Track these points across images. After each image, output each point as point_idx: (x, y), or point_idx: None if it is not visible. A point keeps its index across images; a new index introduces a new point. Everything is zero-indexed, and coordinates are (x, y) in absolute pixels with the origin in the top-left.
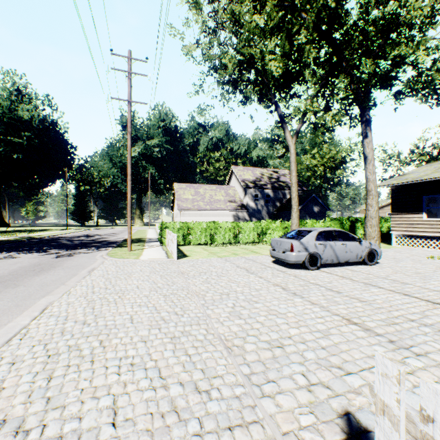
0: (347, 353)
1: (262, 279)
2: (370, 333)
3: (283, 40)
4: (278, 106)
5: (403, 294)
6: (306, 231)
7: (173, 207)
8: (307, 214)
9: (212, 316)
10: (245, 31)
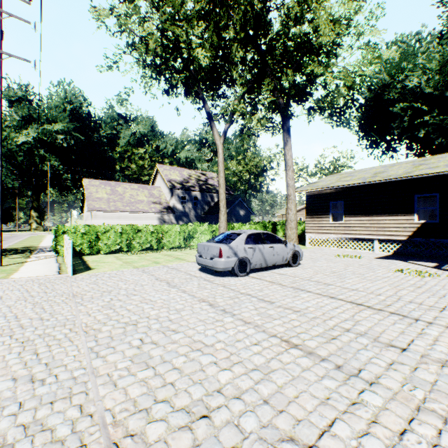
0: (297, 404)
1: (186, 294)
2: (315, 359)
3: (211, 30)
4: (206, 102)
5: (330, 297)
6: (236, 234)
7: (83, 208)
8: (234, 217)
9: (100, 372)
10: (169, 5)
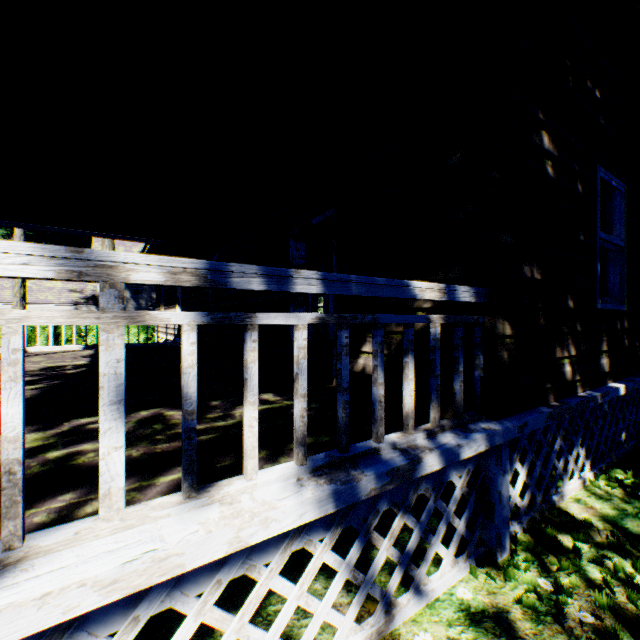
0: None
1: None
2: None
3: None
4: None
5: None
6: None
7: None
8: None
9: None
10: None
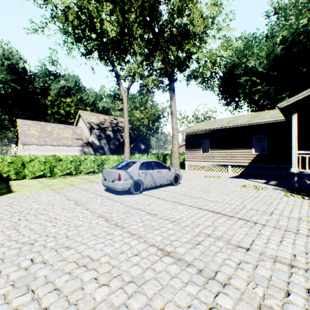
0: None
1: (88, 211)
2: (182, 265)
3: (118, 11)
4: (114, 65)
5: (198, 208)
6: (132, 162)
7: (18, 142)
8: (137, 150)
9: None
10: None
